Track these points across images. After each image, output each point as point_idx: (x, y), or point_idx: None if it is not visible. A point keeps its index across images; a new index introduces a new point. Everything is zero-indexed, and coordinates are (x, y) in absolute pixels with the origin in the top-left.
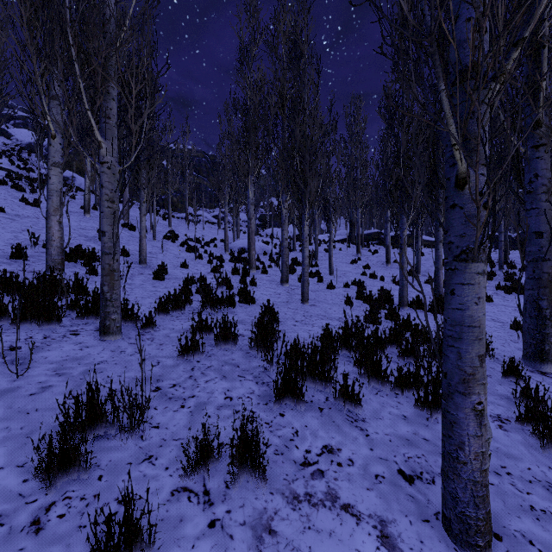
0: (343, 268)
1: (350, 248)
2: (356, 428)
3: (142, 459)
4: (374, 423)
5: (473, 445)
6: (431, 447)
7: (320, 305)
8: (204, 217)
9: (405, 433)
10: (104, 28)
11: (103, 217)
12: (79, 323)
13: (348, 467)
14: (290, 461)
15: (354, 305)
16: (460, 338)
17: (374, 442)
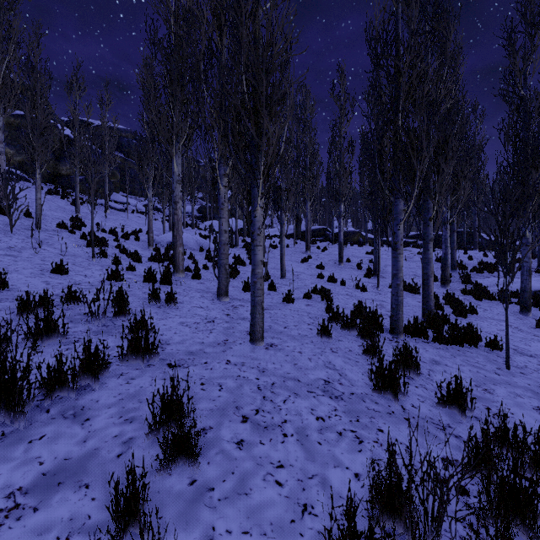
0: (295, 268)
1: (297, 245)
2: None
3: None
4: None
5: None
6: None
7: (282, 345)
8: (133, 206)
9: None
10: None
11: None
12: None
13: None
14: None
15: (333, 337)
16: None
17: None
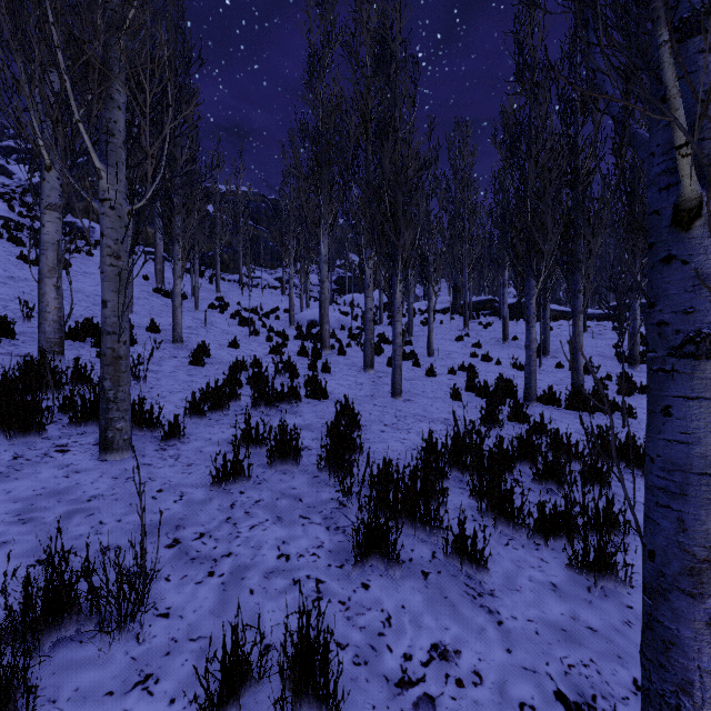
0: (446, 347)
1: (454, 321)
2: (482, 609)
3: (133, 682)
4: (509, 598)
5: (710, 689)
6: (602, 644)
7: (417, 400)
8: (264, 280)
9: (559, 617)
10: (103, 1)
11: (103, 280)
12: (73, 432)
13: (473, 687)
14: (378, 678)
15: (464, 400)
16: (682, 494)
17: (512, 637)
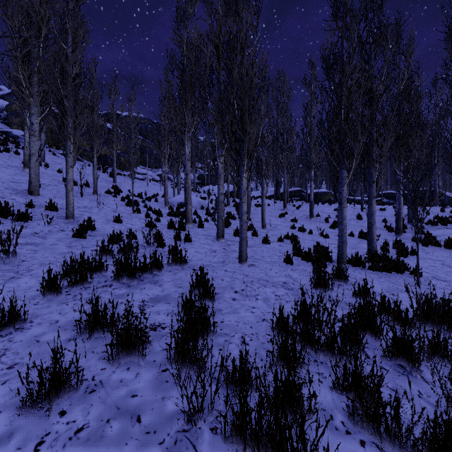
0: (273, 222)
1: (277, 204)
2: None
3: None
4: None
5: None
6: None
7: (259, 265)
8: (150, 176)
9: None
10: None
11: None
12: None
13: None
14: None
15: (294, 263)
16: None
17: None
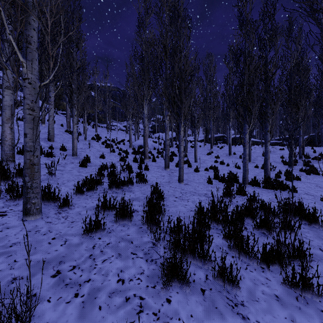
0: (203, 158)
1: (206, 145)
2: (238, 316)
3: None
4: (253, 307)
5: None
6: None
7: (191, 184)
8: (118, 127)
9: (284, 320)
10: None
11: (25, 122)
12: (11, 204)
13: None
14: None
15: (213, 184)
16: None
17: None
